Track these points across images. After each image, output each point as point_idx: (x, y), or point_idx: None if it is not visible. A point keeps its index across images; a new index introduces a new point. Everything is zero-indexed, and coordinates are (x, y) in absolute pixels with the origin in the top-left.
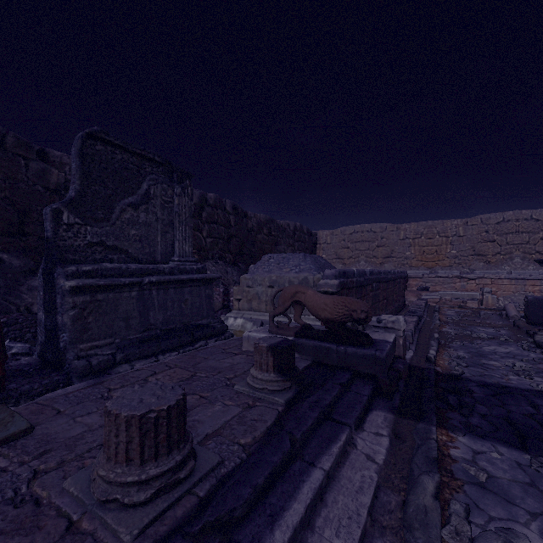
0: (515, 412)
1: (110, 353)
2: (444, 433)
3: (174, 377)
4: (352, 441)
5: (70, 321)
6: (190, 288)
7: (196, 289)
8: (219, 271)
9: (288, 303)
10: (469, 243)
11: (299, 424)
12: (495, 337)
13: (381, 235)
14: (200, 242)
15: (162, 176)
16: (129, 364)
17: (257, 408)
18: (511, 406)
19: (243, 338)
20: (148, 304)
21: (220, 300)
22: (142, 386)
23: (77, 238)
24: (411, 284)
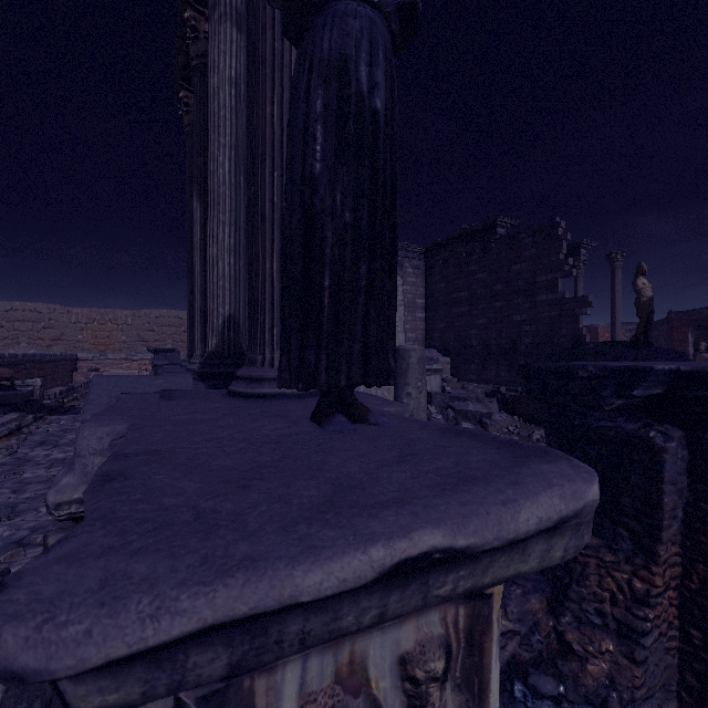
0: None
1: None
2: (49, 416)
3: None
4: (2, 416)
5: None
6: None
7: None
8: None
9: None
10: (137, 331)
11: None
12: None
13: (49, 316)
14: None
15: None
16: None
17: None
18: None
19: None
20: None
21: None
22: None
23: None
24: (83, 366)
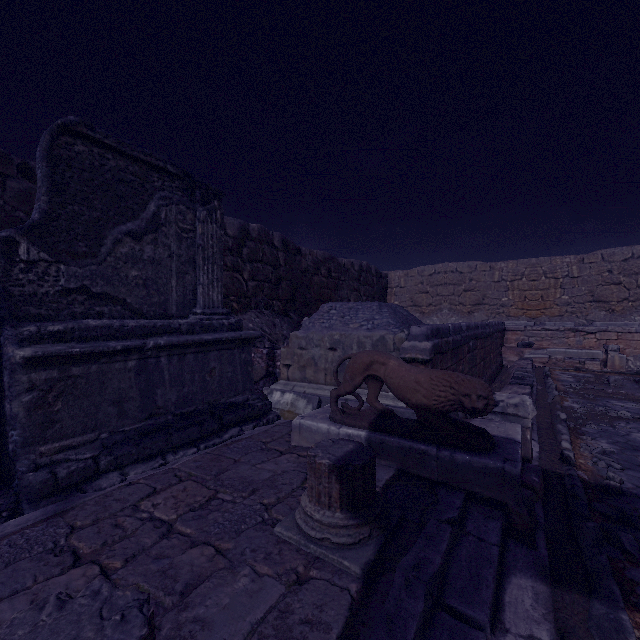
0: None
1: (90, 456)
2: (639, 621)
3: (181, 500)
4: None
5: (24, 411)
6: (218, 353)
7: (227, 353)
8: (264, 324)
9: (358, 378)
10: (586, 286)
11: (391, 637)
12: None
13: (469, 276)
14: (240, 286)
15: (178, 194)
16: (120, 472)
17: (312, 586)
18: None
19: (293, 428)
20: (153, 377)
21: (262, 365)
22: (61, 606)
23: (44, 283)
24: (510, 339)
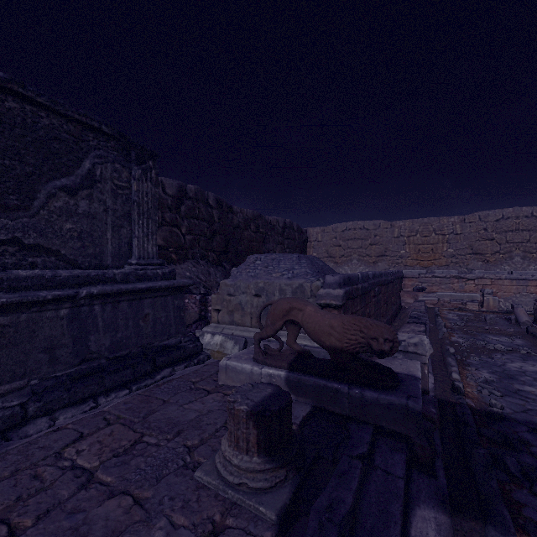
0: None
1: (18, 403)
2: None
3: (106, 446)
4: None
5: None
6: (152, 300)
7: (160, 300)
8: (200, 272)
9: (279, 323)
10: (467, 241)
11: None
12: (513, 349)
13: (374, 232)
14: (178, 239)
15: (114, 154)
16: (49, 417)
17: (227, 536)
18: None
19: (220, 368)
20: (86, 324)
21: (196, 310)
22: None
23: None
24: (407, 284)
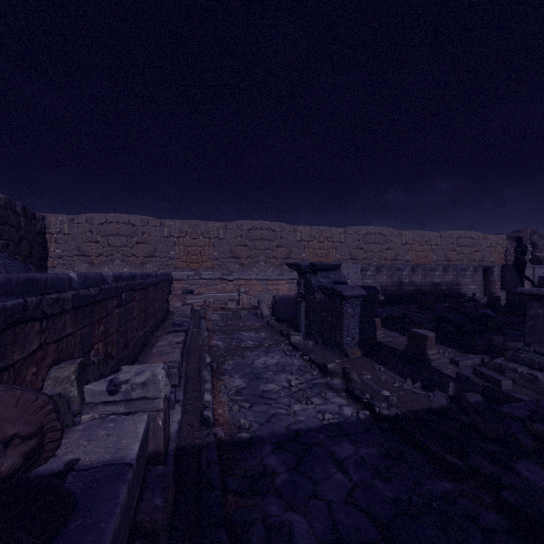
0: (335, 503)
1: None
2: None
3: None
4: None
5: None
6: None
7: None
8: None
9: None
10: (228, 246)
11: None
12: (259, 343)
13: (142, 229)
14: None
15: None
16: None
17: None
18: (324, 486)
19: None
20: None
21: None
22: None
23: None
24: (176, 287)
